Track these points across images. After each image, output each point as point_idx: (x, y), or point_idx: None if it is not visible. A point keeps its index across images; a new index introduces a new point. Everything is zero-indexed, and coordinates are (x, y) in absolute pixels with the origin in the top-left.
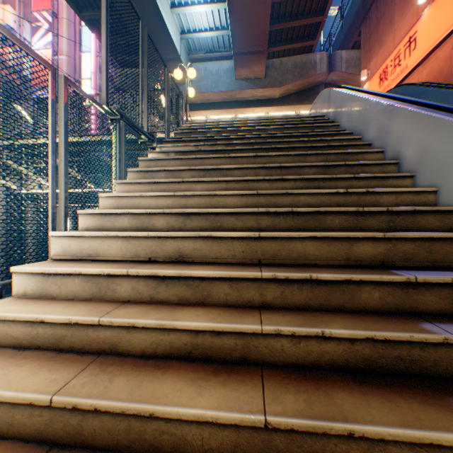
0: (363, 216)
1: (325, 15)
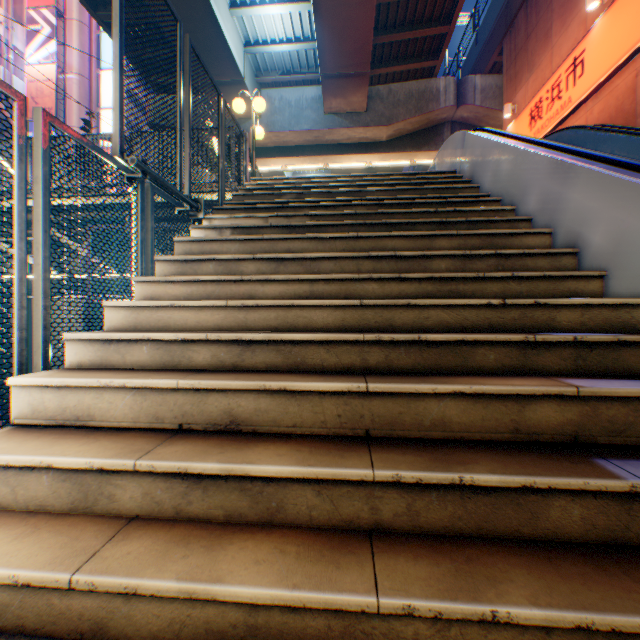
0: (535, 349)
1: (452, 24)
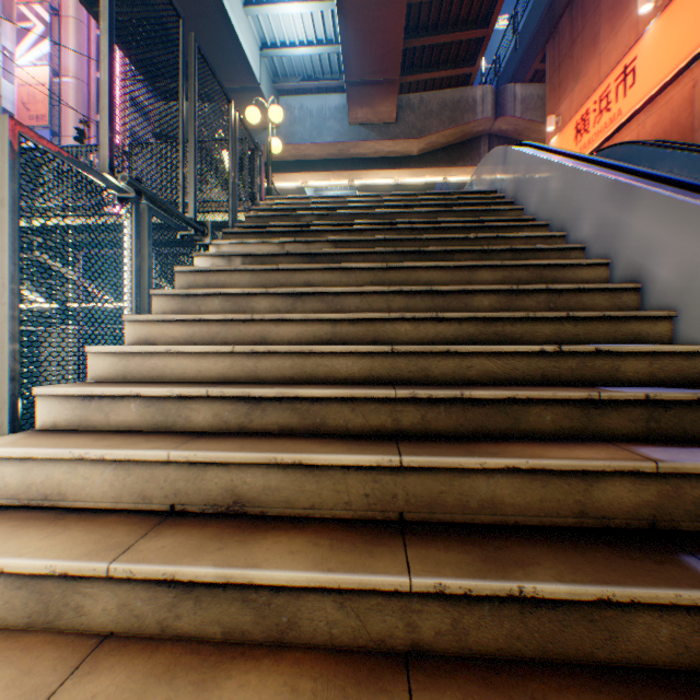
0: (599, 409)
1: (490, 28)
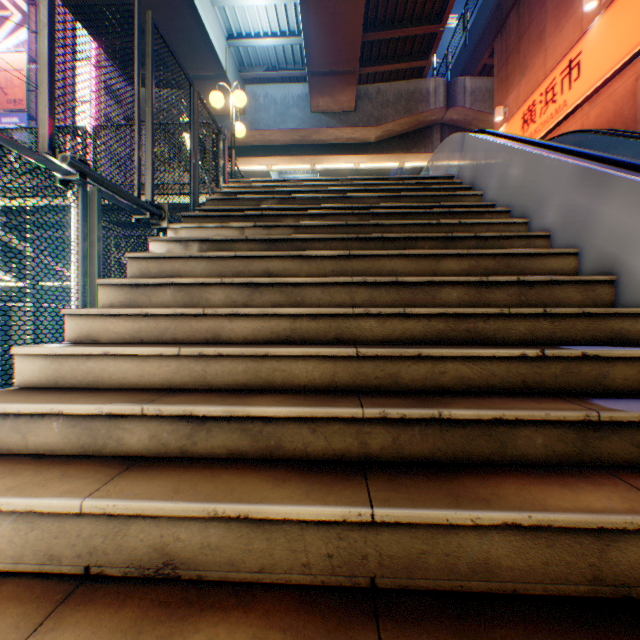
0: (597, 431)
1: (443, 24)
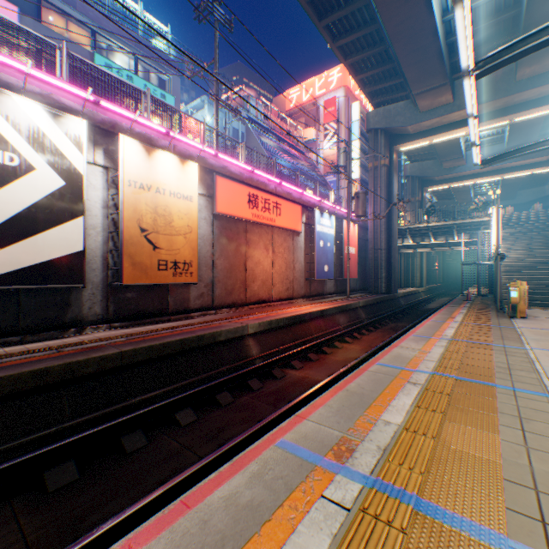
0: None
1: None
